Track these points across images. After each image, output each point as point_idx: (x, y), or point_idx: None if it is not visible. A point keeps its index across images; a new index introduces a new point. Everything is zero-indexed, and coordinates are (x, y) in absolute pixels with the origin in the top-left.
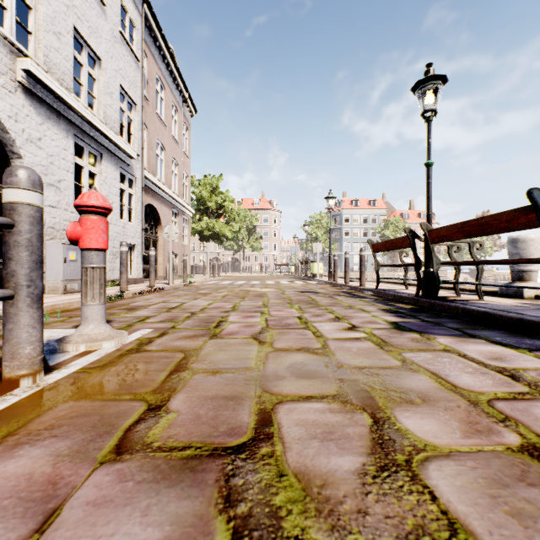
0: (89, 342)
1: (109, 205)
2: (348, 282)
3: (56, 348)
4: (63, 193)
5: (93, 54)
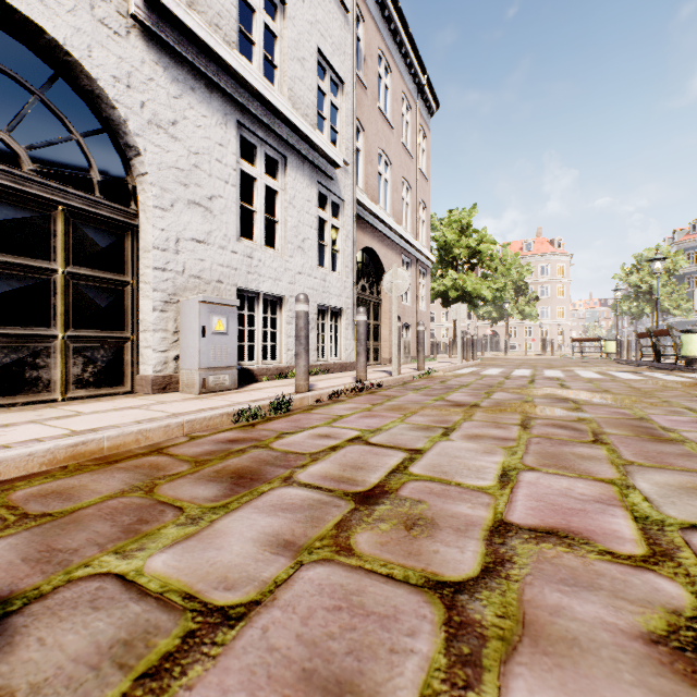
0: None
1: None
2: None
3: None
4: (218, 219)
5: None
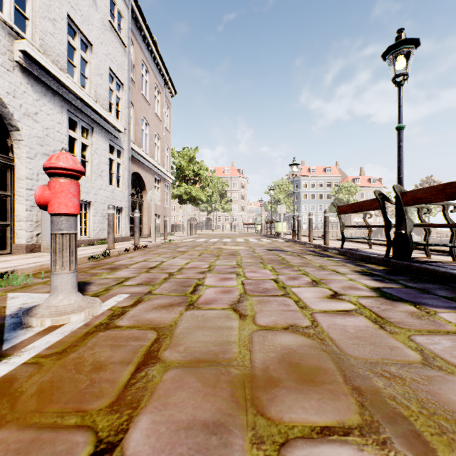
0: (56, 316)
1: (80, 167)
2: (312, 240)
3: (22, 320)
4: None
5: (85, 40)
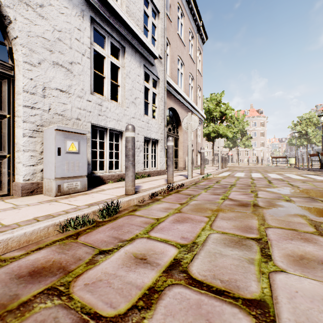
0: None
1: None
2: None
3: None
4: (77, 78)
5: None
